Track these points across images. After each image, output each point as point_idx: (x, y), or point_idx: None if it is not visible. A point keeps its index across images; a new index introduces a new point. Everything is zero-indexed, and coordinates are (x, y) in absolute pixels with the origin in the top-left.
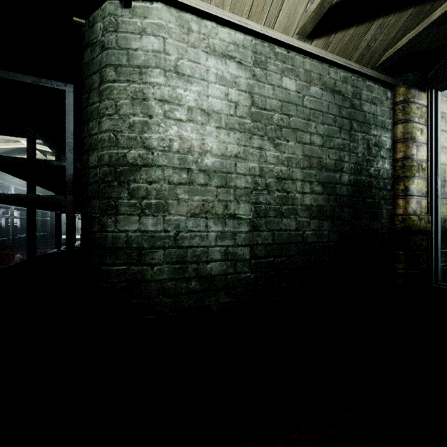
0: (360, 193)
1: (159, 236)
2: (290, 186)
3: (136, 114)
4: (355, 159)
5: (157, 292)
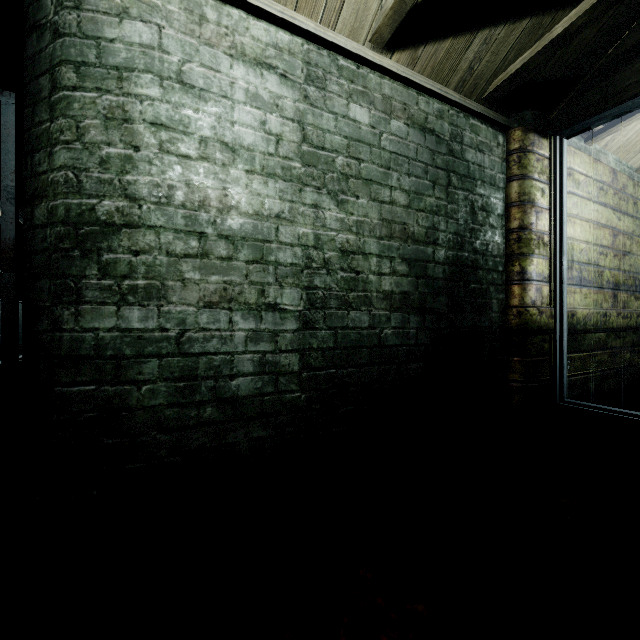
0: (462, 276)
1: (151, 337)
2: (361, 263)
3: (112, 143)
4: (455, 228)
5: (147, 425)
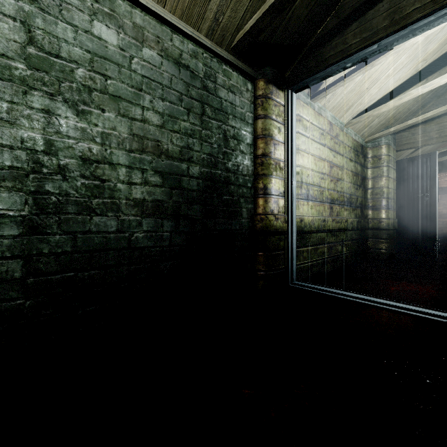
0: (215, 189)
1: None
2: (108, 172)
3: None
4: (209, 150)
5: None
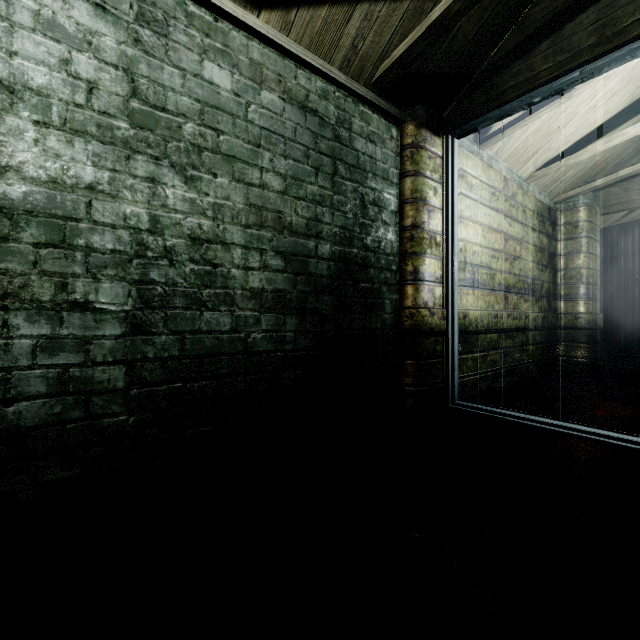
0: (350, 274)
1: None
2: (221, 254)
3: None
4: (342, 221)
5: None
